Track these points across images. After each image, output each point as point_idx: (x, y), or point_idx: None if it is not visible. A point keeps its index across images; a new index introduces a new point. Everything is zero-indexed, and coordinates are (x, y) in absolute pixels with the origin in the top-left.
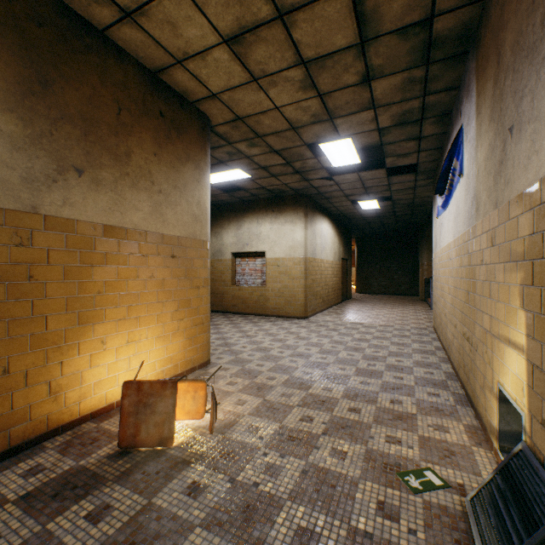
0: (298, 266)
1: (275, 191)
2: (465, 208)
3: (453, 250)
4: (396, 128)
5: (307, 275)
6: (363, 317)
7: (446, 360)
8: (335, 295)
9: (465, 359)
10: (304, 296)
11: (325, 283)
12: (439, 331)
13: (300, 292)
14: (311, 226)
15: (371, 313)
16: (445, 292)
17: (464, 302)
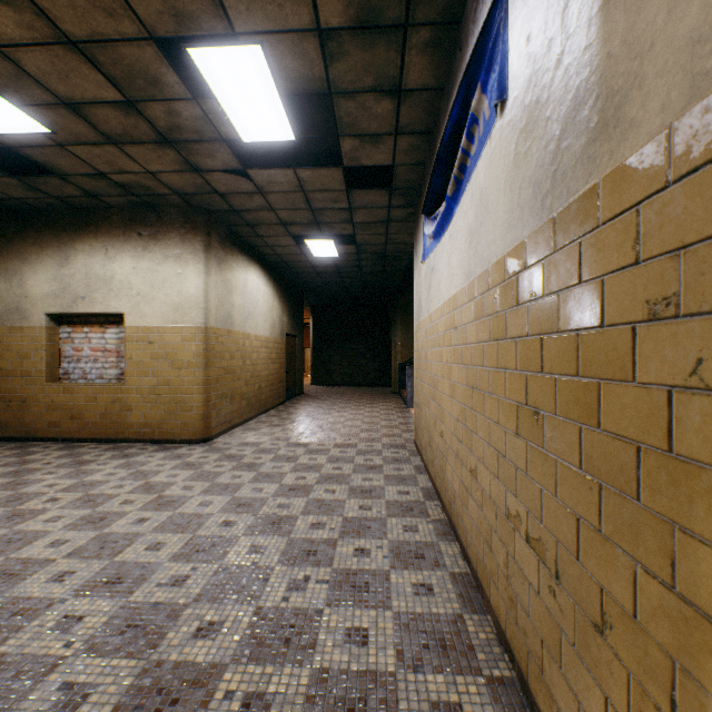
0: (191, 343)
1: (137, 190)
2: (519, 179)
3: (467, 307)
4: (356, 39)
5: (211, 360)
6: (312, 429)
7: (448, 530)
8: (275, 392)
9: (519, 589)
10: (204, 400)
11: (254, 373)
12: (428, 457)
13: (195, 393)
14: (220, 270)
15: (326, 421)
16: (443, 392)
17: (515, 433)
